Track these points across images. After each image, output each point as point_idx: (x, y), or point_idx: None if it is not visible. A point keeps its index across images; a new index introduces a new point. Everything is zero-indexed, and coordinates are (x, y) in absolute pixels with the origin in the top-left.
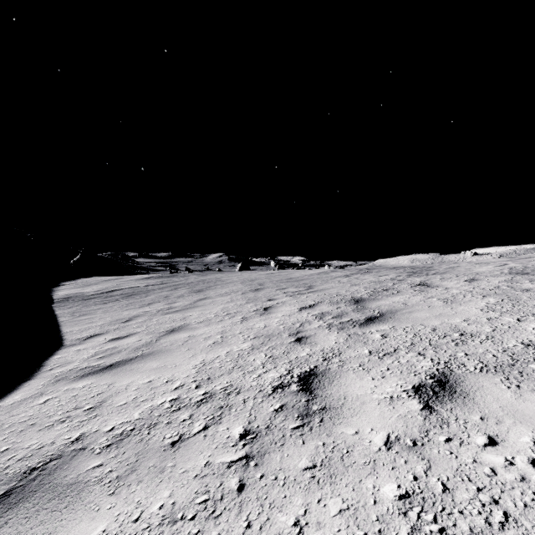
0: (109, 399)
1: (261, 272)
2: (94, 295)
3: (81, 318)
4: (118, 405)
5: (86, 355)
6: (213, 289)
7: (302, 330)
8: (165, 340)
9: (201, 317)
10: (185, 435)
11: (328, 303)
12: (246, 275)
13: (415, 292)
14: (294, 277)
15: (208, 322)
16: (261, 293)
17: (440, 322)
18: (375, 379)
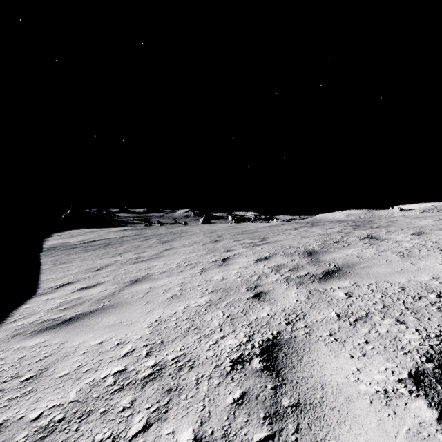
0: (53, 366)
1: (220, 225)
2: (77, 245)
3: (60, 266)
4: (58, 375)
5: (52, 306)
6: (178, 240)
7: (259, 284)
8: (128, 291)
9: (164, 267)
10: (118, 438)
11: (283, 254)
12: (207, 227)
13: (365, 244)
14: (249, 230)
15: (170, 272)
16: (220, 244)
17: (407, 279)
18: (355, 358)
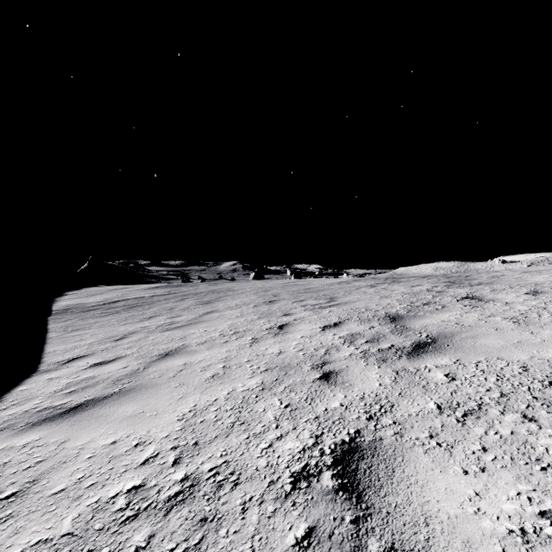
0: (45, 478)
1: (276, 282)
2: (95, 306)
3: (72, 334)
4: (51, 492)
5: (55, 388)
6: (223, 301)
7: (328, 360)
8: (155, 369)
9: (203, 336)
10: None
11: (358, 320)
12: (259, 284)
13: (465, 307)
14: (313, 287)
15: (211, 343)
16: (275, 306)
17: (528, 355)
18: (470, 474)
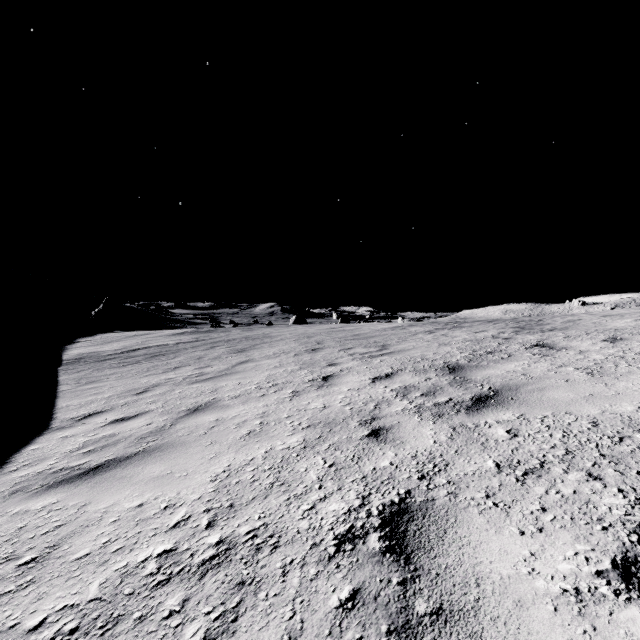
0: (67, 542)
1: (320, 327)
2: (111, 355)
3: (86, 387)
4: (74, 557)
5: (71, 447)
6: (259, 349)
7: (378, 415)
8: (183, 425)
9: (237, 388)
10: None
11: (412, 370)
12: (301, 330)
13: (534, 356)
14: (362, 334)
15: (246, 397)
16: (319, 355)
17: (599, 409)
18: (527, 535)
